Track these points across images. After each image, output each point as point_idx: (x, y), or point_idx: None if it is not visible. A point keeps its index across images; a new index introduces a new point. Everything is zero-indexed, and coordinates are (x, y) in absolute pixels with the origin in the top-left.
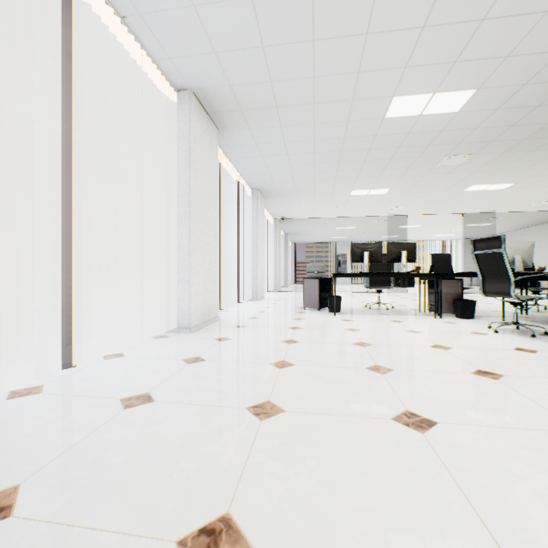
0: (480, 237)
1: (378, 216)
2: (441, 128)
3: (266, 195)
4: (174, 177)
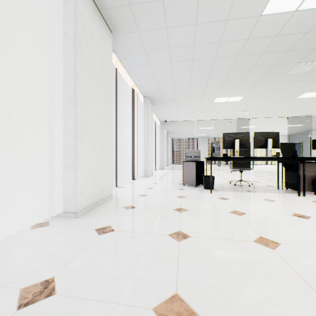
0: (291, 134)
1: (230, 119)
2: (307, 29)
3: (154, 102)
4: (60, 61)
